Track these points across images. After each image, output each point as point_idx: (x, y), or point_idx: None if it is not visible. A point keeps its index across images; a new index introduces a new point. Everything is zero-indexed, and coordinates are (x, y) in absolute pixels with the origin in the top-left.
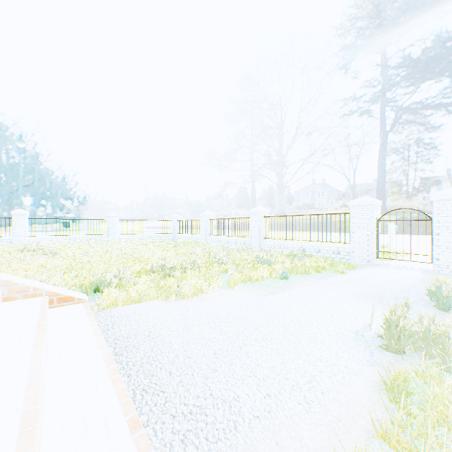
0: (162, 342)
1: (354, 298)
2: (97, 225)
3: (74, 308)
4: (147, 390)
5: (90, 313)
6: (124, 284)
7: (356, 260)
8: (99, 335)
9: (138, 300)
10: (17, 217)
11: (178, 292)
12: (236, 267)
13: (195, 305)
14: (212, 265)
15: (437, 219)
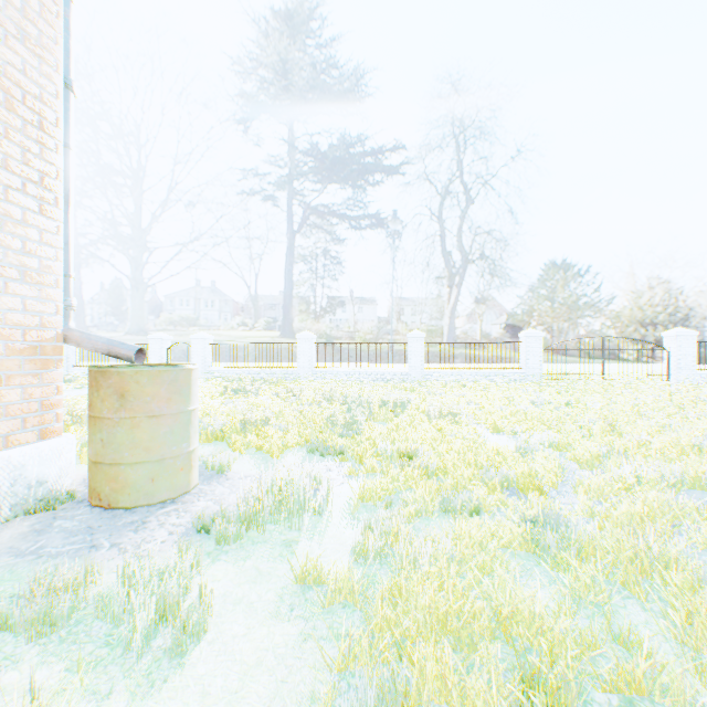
0: None
1: None
2: None
3: None
4: None
5: None
6: None
7: None
8: None
9: None
10: None
11: None
12: None
13: None
14: None
15: (194, 350)
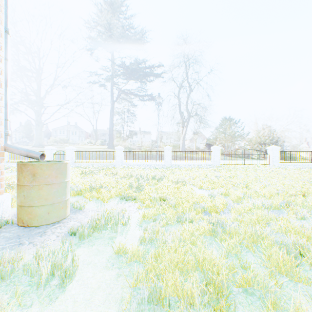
0: None
1: None
2: None
3: None
4: None
5: None
6: None
7: None
8: None
9: None
10: None
11: None
12: None
13: None
14: None
15: (67, 154)
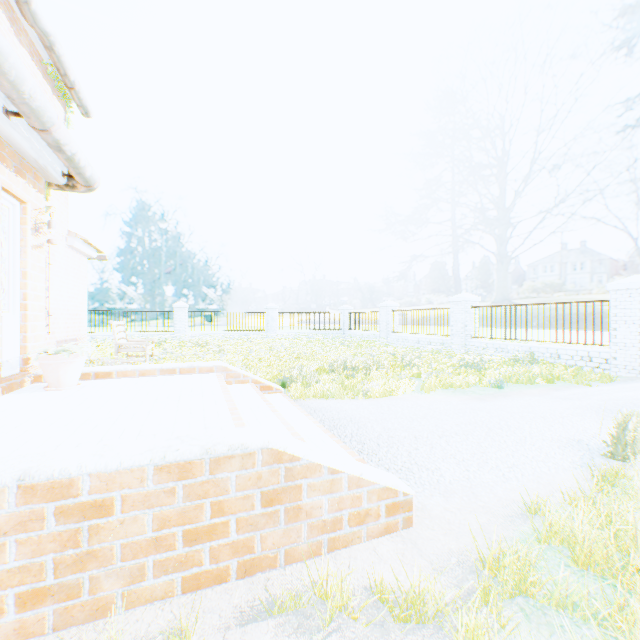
0: (364, 425)
1: (590, 410)
2: (254, 319)
3: (275, 396)
4: (362, 450)
5: (291, 401)
6: (308, 381)
7: (619, 371)
8: (309, 415)
9: (326, 396)
10: (178, 310)
11: (365, 391)
12: (432, 372)
13: (388, 403)
14: (400, 369)
15: None
